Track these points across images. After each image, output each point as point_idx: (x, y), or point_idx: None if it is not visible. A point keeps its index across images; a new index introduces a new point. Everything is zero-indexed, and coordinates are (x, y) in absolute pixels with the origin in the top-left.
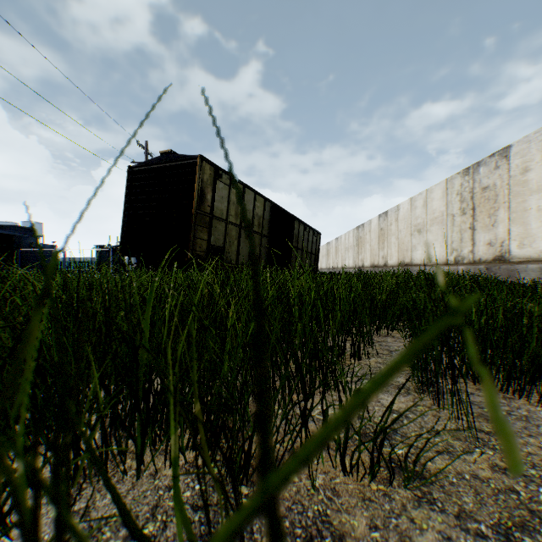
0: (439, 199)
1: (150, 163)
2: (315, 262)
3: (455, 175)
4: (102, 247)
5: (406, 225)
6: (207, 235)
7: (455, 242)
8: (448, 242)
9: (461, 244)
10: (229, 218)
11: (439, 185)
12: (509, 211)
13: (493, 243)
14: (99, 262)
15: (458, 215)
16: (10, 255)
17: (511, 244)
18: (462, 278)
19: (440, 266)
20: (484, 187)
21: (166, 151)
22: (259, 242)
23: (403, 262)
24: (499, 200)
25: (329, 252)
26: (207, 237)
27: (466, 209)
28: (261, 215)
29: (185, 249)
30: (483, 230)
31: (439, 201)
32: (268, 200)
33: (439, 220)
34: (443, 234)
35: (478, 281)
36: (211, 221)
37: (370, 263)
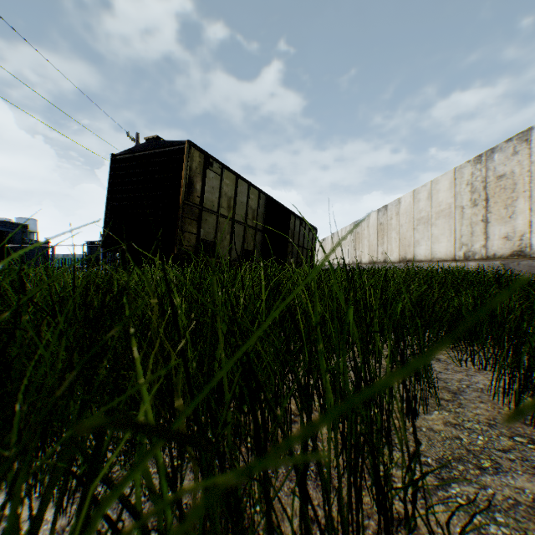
0: (446, 190)
1: (134, 150)
2: (311, 258)
3: (464, 164)
4: (93, 243)
5: (408, 219)
6: (197, 228)
7: (464, 236)
8: (456, 236)
9: (472, 238)
10: (220, 211)
11: (446, 176)
12: (530, 200)
13: (510, 236)
14: (90, 259)
15: (468, 207)
16: (1, 251)
17: (533, 237)
18: (483, 275)
19: (447, 262)
20: (500, 175)
21: (152, 137)
22: (253, 237)
23: (405, 258)
24: (518, 189)
25: (325, 249)
26: (196, 230)
27: (477, 200)
28: (255, 208)
29: (171, 243)
30: (498, 223)
31: (446, 192)
32: (263, 192)
33: (446, 213)
34: (450, 227)
35: (506, 279)
36: (200, 213)
37: (368, 259)
